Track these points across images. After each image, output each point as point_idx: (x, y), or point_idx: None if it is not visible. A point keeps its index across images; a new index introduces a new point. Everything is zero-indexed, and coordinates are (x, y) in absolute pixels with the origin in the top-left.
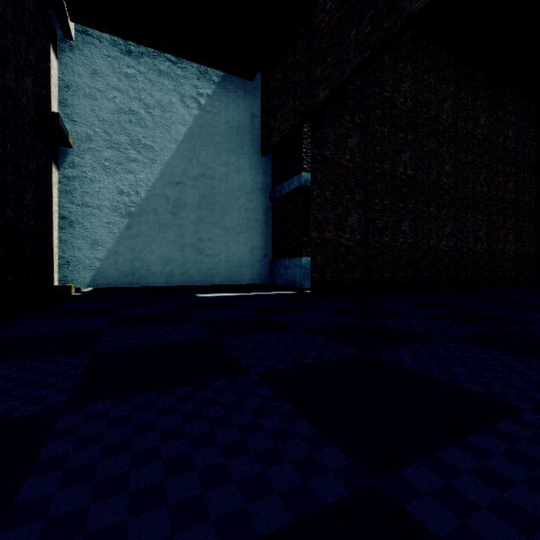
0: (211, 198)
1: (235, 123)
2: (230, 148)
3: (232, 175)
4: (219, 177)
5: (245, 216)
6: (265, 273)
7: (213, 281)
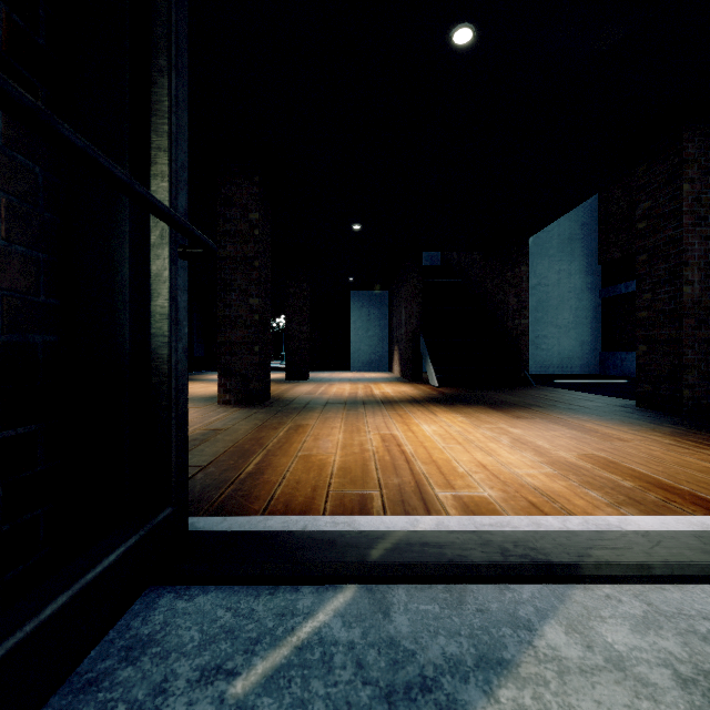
0: (545, 302)
1: (566, 235)
2: (562, 258)
3: (563, 281)
4: (552, 284)
5: (576, 314)
6: (594, 364)
7: (547, 370)
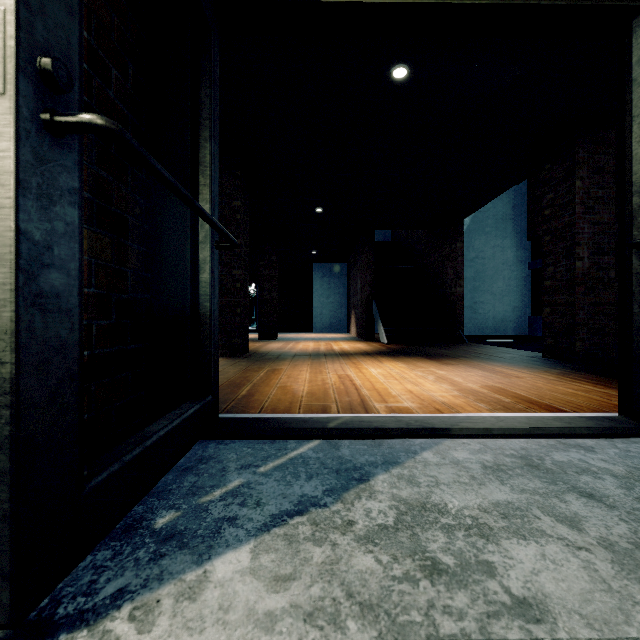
0: (482, 273)
1: (500, 215)
2: (496, 234)
3: (498, 254)
4: (488, 257)
5: (508, 283)
6: (524, 327)
7: (483, 332)
